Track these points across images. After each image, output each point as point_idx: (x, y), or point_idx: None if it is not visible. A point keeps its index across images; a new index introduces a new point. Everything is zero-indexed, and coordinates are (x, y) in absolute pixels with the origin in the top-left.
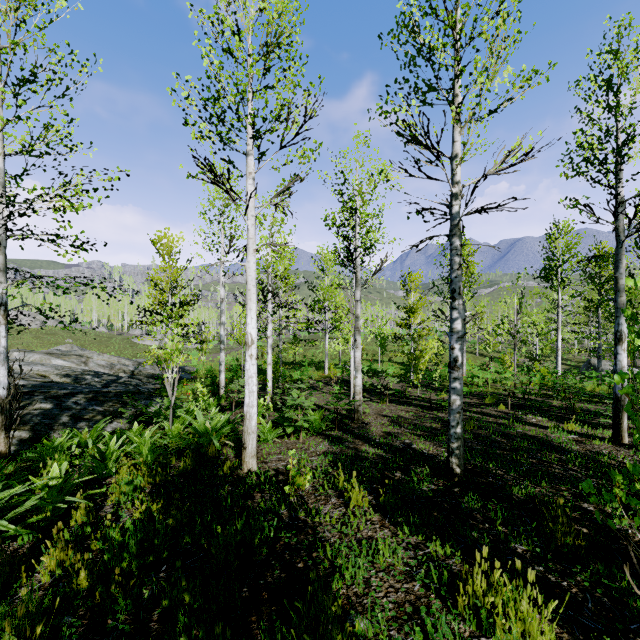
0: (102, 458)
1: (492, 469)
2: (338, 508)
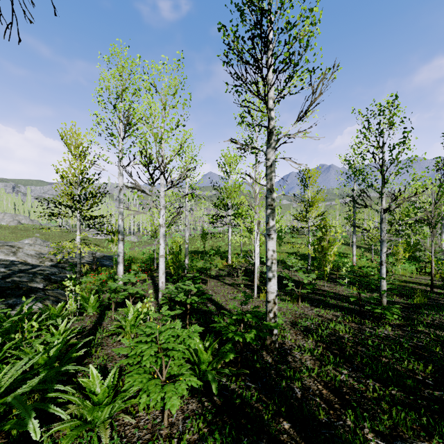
0: None
1: None
2: None
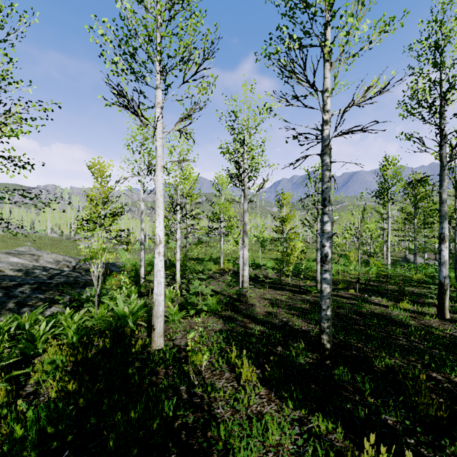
0: (33, 340)
1: (354, 343)
2: (231, 382)
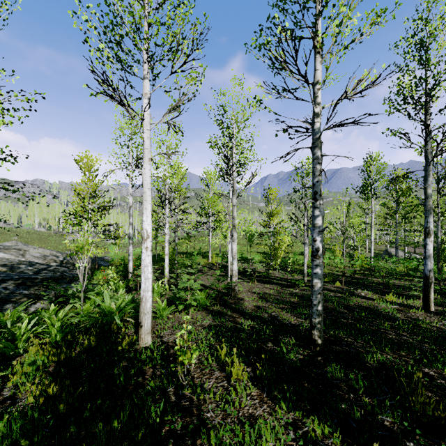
0: (13, 339)
1: (344, 338)
2: (221, 382)
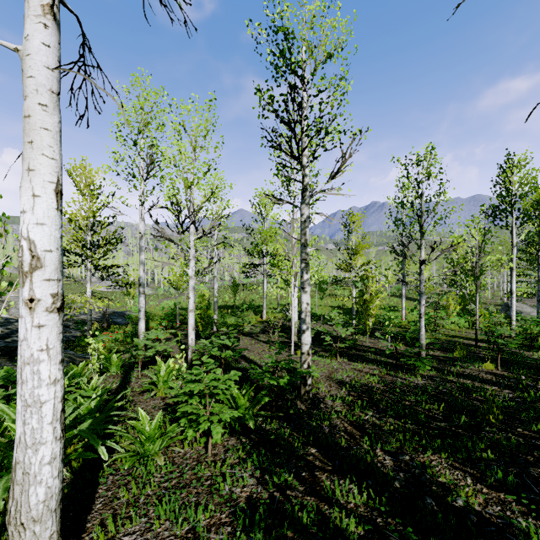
0: None
1: None
2: None
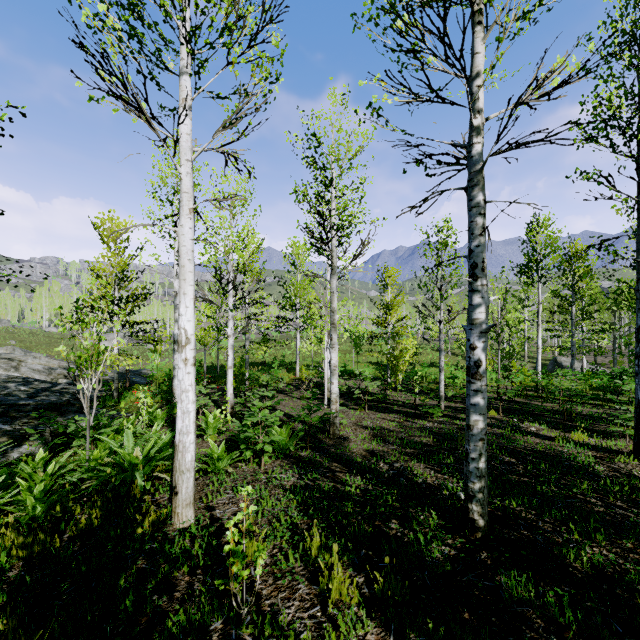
0: None
1: (520, 512)
2: (309, 609)
